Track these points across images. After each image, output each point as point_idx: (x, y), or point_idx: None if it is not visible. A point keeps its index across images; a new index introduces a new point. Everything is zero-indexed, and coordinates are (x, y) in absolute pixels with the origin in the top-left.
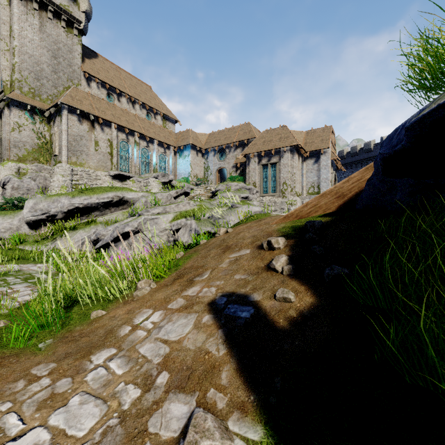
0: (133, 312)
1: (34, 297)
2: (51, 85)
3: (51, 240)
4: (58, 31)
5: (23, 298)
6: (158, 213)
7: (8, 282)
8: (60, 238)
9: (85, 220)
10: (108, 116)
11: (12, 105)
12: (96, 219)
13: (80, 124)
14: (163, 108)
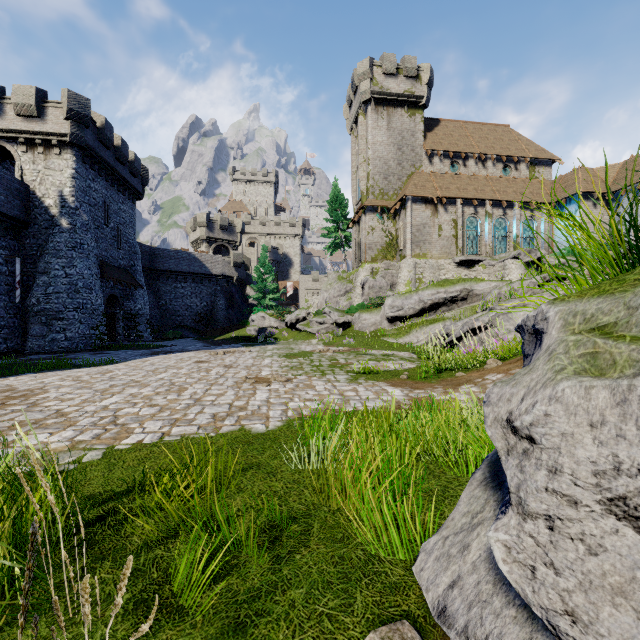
0: (484, 374)
1: (414, 366)
2: (396, 178)
3: (406, 334)
4: (401, 120)
5: (408, 366)
6: (514, 306)
7: (392, 359)
8: (412, 332)
9: (432, 315)
10: (452, 192)
11: (367, 211)
12: (443, 314)
13: (423, 211)
14: (529, 150)
